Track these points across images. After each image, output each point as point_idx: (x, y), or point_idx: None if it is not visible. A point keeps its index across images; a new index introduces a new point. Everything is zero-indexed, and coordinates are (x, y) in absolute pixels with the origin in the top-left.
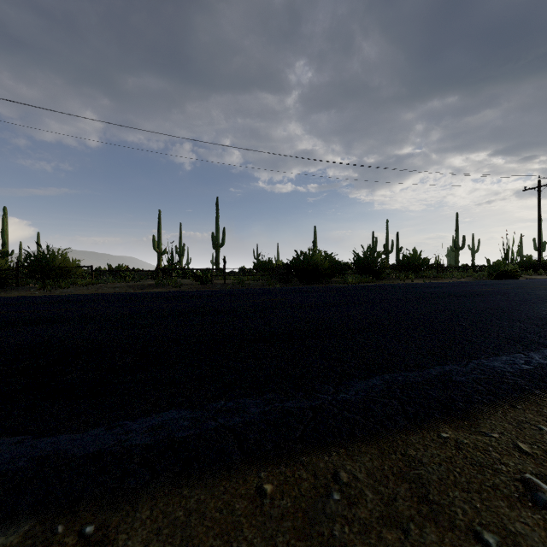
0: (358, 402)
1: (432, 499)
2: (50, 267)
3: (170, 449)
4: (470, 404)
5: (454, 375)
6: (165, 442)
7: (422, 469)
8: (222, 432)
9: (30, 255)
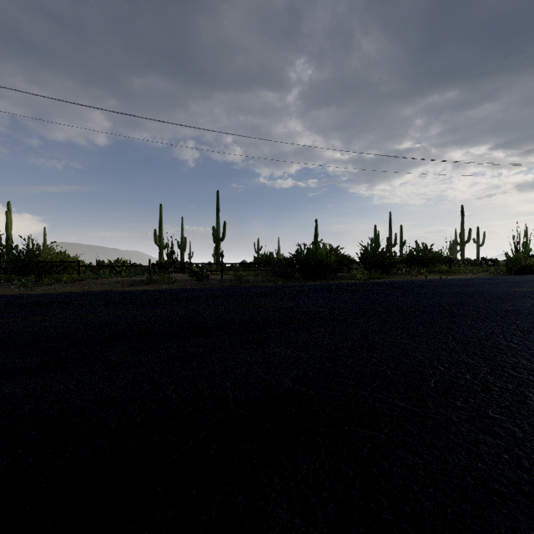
0: None
1: None
2: (34, 262)
3: None
4: None
5: None
6: None
7: None
8: None
9: (12, 249)
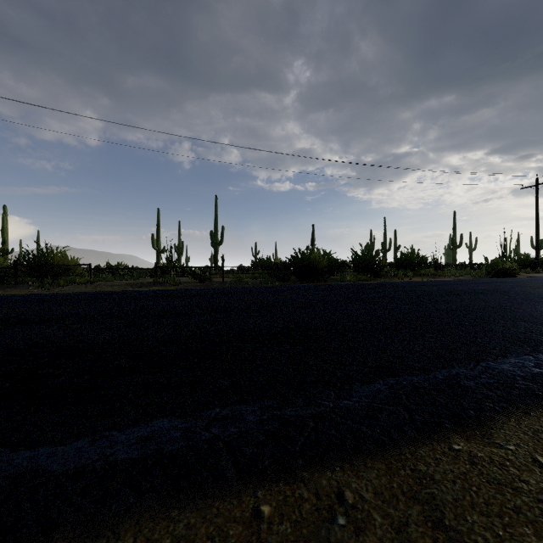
0: (362, 409)
1: (449, 525)
2: (49, 265)
3: (158, 465)
4: (482, 412)
5: (462, 379)
6: (153, 456)
7: (435, 488)
8: (216, 444)
9: (28, 253)
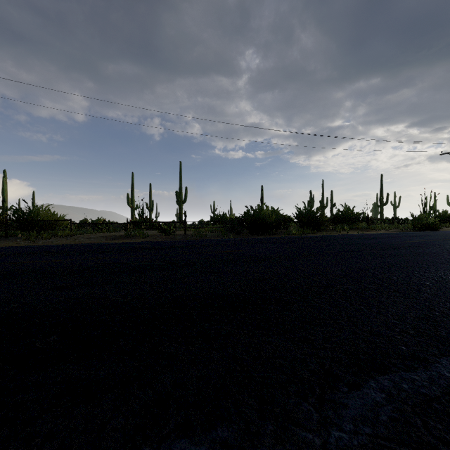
0: None
1: None
2: (35, 220)
3: None
4: None
5: None
6: None
7: None
8: None
9: (17, 210)
